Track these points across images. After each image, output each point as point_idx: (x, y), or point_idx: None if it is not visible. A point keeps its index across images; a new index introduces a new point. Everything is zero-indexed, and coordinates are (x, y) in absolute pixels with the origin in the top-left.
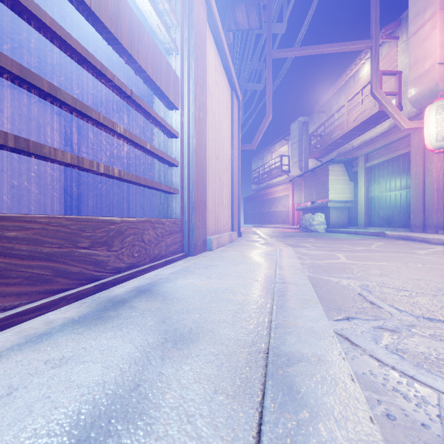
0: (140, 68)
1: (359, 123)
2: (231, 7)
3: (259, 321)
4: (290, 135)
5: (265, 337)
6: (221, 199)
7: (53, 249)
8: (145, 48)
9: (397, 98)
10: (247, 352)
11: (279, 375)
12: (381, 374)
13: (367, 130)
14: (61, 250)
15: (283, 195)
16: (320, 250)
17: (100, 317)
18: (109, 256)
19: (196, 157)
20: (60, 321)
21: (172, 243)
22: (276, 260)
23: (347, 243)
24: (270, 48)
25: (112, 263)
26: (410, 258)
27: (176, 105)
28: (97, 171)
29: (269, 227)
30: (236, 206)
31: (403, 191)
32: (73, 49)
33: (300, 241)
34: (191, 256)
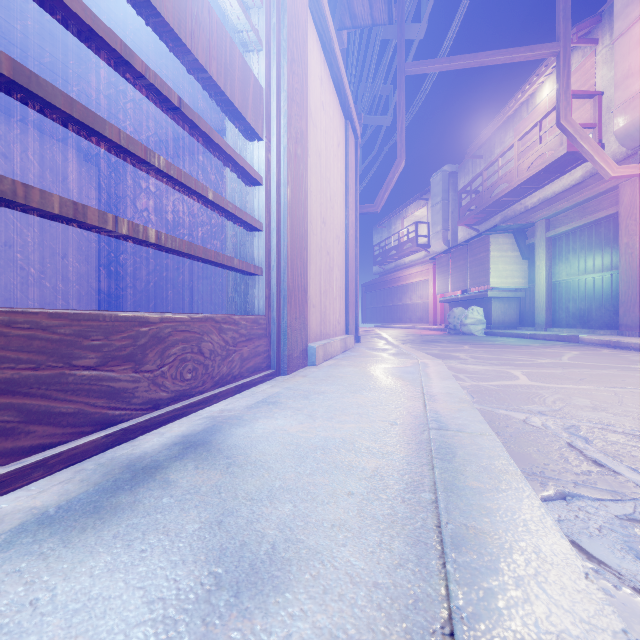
0: (196, 63)
1: (537, 172)
2: None
3: (414, 525)
4: (430, 192)
5: (436, 576)
6: (330, 285)
7: (21, 372)
8: (205, 30)
9: (596, 133)
10: (402, 628)
11: None
12: None
13: (548, 181)
14: (38, 374)
15: (420, 281)
16: (484, 364)
17: (98, 508)
18: (138, 380)
19: (291, 216)
20: (18, 518)
21: (251, 355)
22: (421, 383)
23: (522, 353)
24: (402, 59)
25: (142, 392)
26: (632, 378)
27: (258, 133)
28: (114, 230)
29: (399, 328)
30: (353, 296)
31: (606, 273)
32: (67, 8)
33: (449, 349)
34: (282, 375)
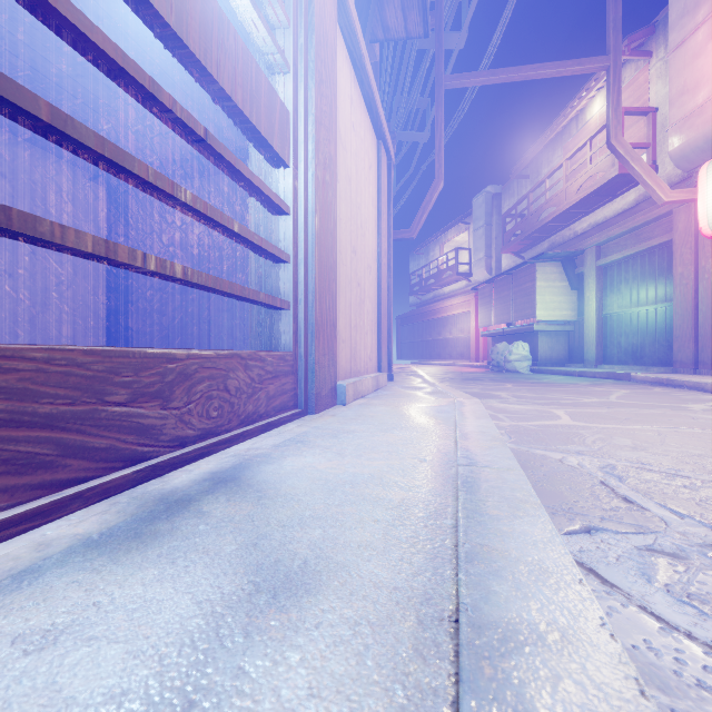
0: (222, 92)
1: (586, 195)
2: (377, 2)
3: (434, 545)
4: (472, 216)
5: (449, 582)
6: (361, 319)
7: (59, 407)
8: (230, 57)
9: (650, 153)
10: (415, 617)
11: (487, 679)
12: (670, 650)
13: (599, 205)
14: (74, 409)
15: (460, 313)
16: (526, 404)
17: (139, 534)
18: (166, 417)
19: (319, 247)
20: (65, 542)
21: (278, 393)
22: (455, 422)
23: (568, 392)
24: (440, 72)
25: (170, 429)
26: (679, 417)
27: (285, 160)
28: (143, 267)
29: (438, 365)
30: (386, 330)
31: (660, 305)
32: (99, 49)
33: (491, 387)
34: (310, 414)
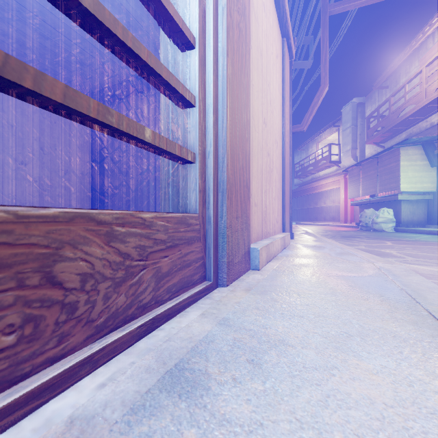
0: None
1: None
2: None
3: None
4: (340, 121)
5: None
6: (270, 185)
7: None
8: None
9: None
10: None
11: None
12: None
13: None
14: None
15: (332, 189)
16: (430, 265)
17: None
18: None
19: (231, 95)
20: None
21: (176, 268)
22: (437, 320)
23: None
24: (325, 2)
25: None
26: None
27: None
28: None
29: (316, 225)
30: (288, 197)
31: None
32: None
33: (374, 244)
34: (220, 286)
